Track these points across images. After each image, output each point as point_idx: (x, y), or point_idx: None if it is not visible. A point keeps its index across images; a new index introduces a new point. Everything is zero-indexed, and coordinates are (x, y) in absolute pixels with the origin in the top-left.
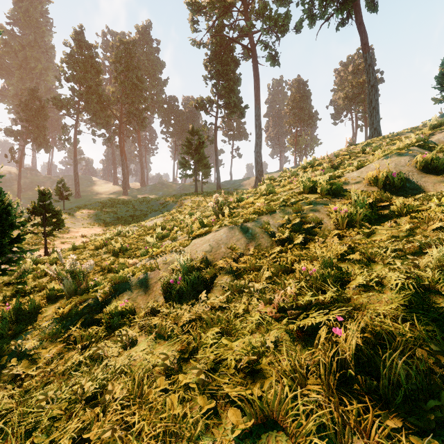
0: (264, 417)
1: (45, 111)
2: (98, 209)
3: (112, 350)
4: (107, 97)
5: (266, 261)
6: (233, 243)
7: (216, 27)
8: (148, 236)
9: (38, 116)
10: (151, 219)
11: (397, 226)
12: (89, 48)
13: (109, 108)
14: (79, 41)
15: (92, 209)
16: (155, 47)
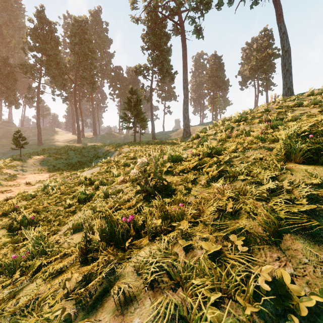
0: None
1: (15, 75)
2: (51, 155)
3: None
4: (64, 64)
5: None
6: None
7: (152, 7)
8: (67, 200)
9: (9, 79)
10: (90, 168)
11: None
12: (49, 25)
13: (67, 73)
14: (41, 19)
15: (46, 155)
16: (104, 27)
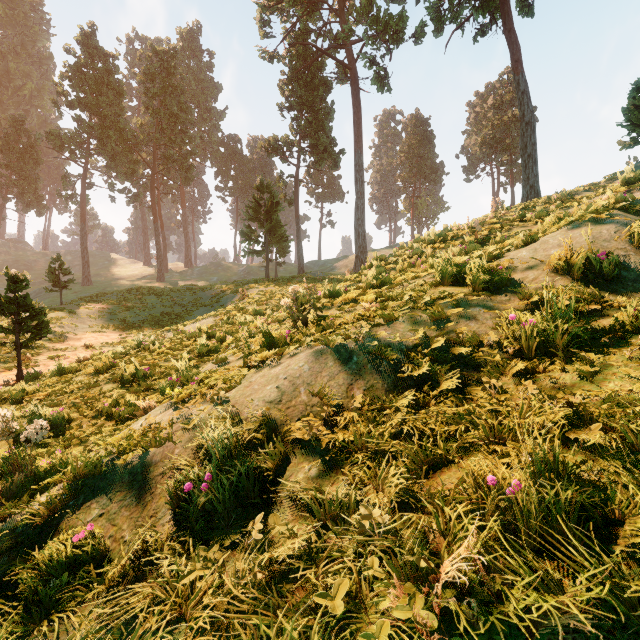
0: None
1: (36, 152)
2: (117, 302)
3: None
4: (132, 133)
5: (389, 427)
6: (323, 383)
7: (298, 32)
8: (184, 352)
9: (25, 159)
10: (195, 320)
11: None
12: (104, 59)
13: (137, 150)
14: (89, 48)
15: (107, 302)
16: (206, 62)
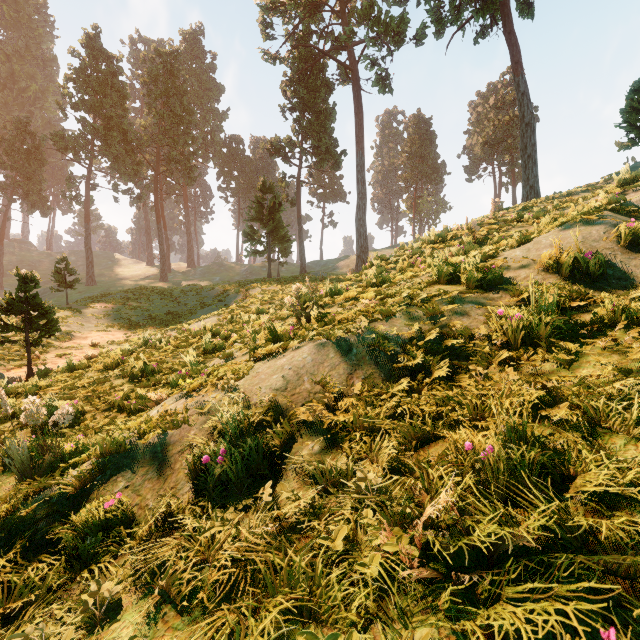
0: None
1: (41, 154)
2: (121, 302)
3: (61, 634)
4: (136, 134)
5: (385, 410)
6: (325, 372)
7: (300, 34)
8: (190, 349)
9: (30, 161)
10: (200, 319)
11: (623, 349)
12: (108, 61)
13: (140, 151)
14: (93, 50)
15: (111, 302)
16: (209, 63)
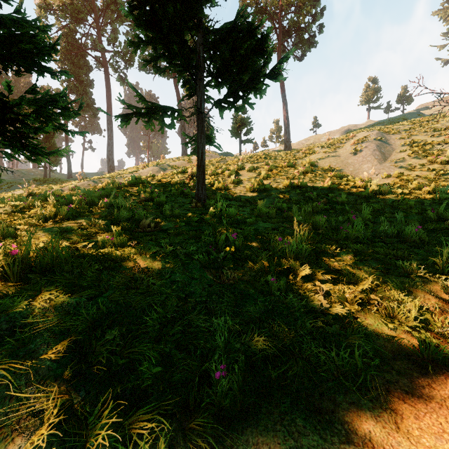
0: (95, 189)
1: None
2: None
3: None
4: None
5: None
6: (90, 184)
7: (68, 29)
8: None
9: None
10: (8, 192)
11: None
12: None
13: None
14: None
15: None
16: None
